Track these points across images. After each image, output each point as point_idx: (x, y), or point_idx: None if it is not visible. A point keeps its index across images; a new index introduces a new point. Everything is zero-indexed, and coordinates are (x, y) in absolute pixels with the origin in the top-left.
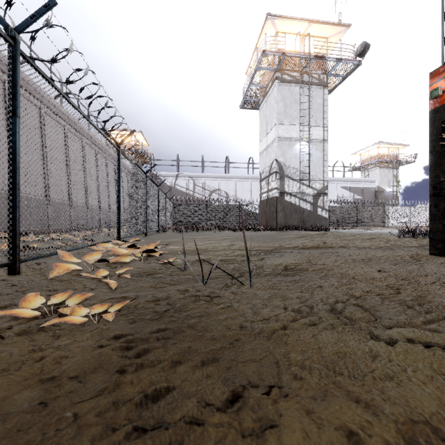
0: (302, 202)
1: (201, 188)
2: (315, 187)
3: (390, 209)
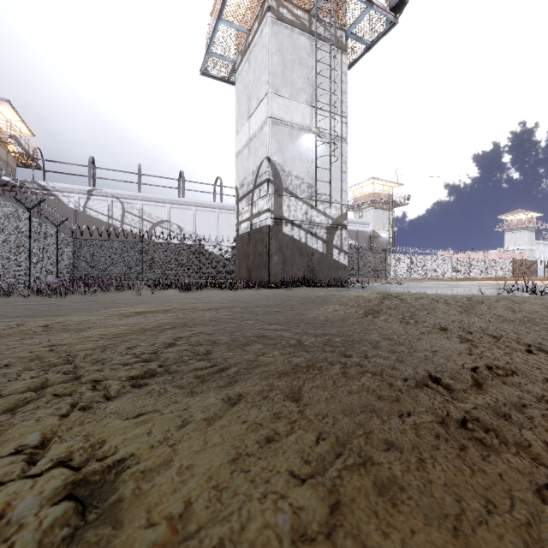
0: (311, 238)
1: (136, 216)
2: (329, 214)
3: (392, 257)
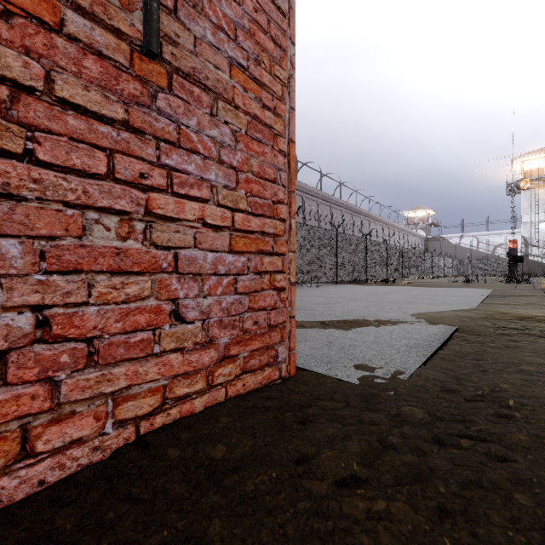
0: (544, 260)
1: (484, 244)
2: None
3: None
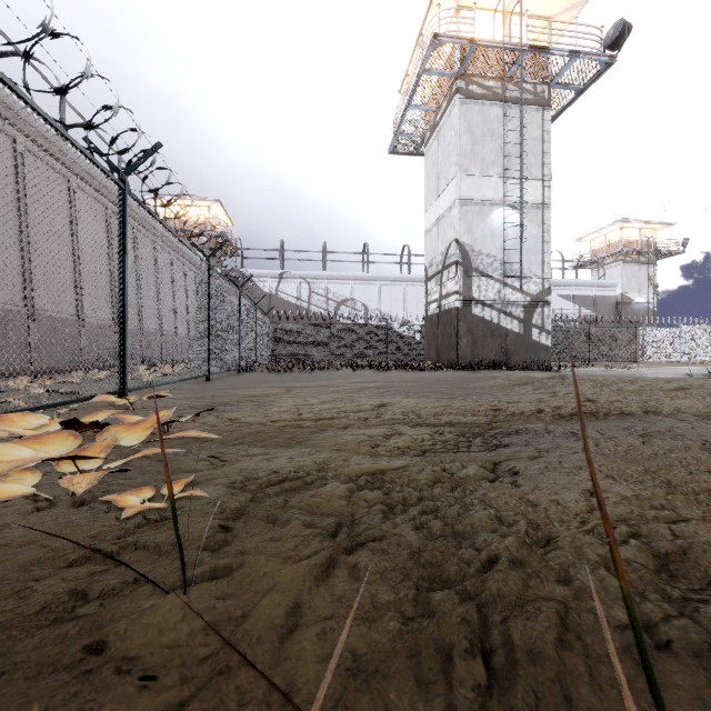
0: (505, 318)
1: (321, 296)
2: (527, 290)
3: (646, 332)
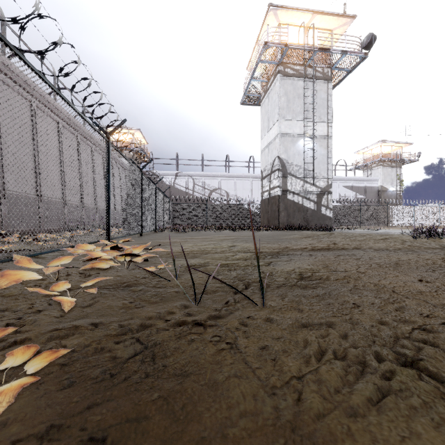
0: (306, 201)
1: (201, 187)
2: (319, 185)
3: (394, 209)
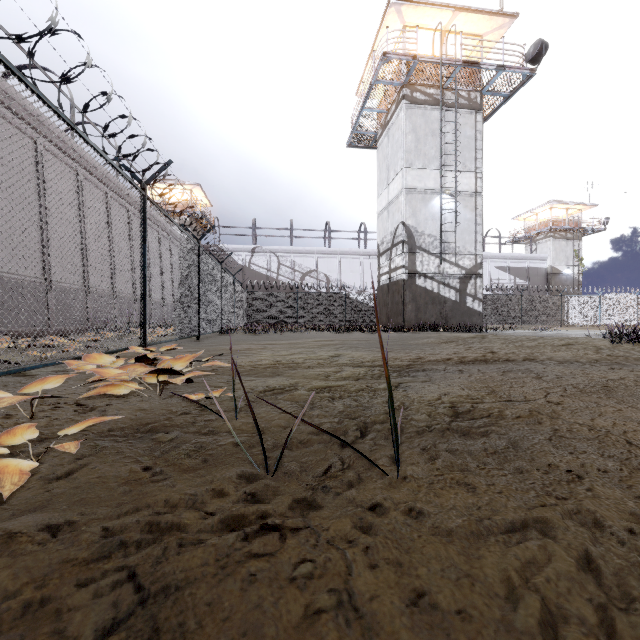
0: (443, 288)
1: (289, 268)
2: (462, 265)
3: (570, 300)
